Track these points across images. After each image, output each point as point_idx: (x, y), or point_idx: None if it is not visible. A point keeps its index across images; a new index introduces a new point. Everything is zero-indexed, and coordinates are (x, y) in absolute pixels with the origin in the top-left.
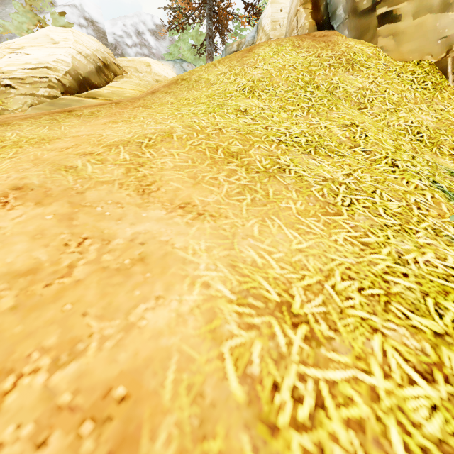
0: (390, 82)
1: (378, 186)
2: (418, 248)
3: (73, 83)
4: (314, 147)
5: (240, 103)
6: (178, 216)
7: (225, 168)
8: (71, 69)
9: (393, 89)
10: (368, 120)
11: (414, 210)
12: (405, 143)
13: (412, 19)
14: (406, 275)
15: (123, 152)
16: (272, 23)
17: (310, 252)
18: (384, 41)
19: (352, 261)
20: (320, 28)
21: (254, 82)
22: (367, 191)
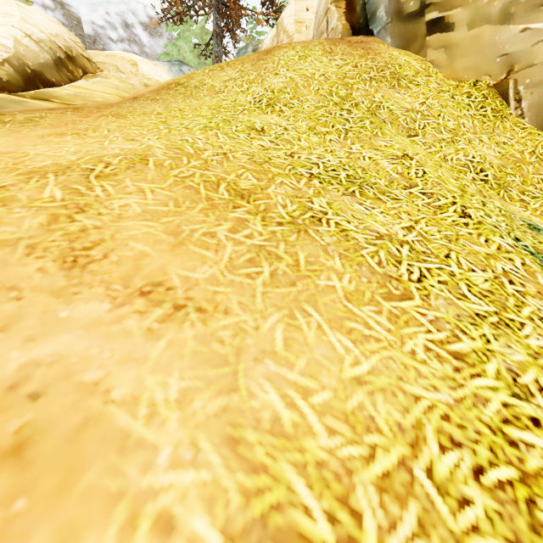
0: (444, 105)
1: (451, 247)
2: (535, 358)
3: (15, 77)
4: (358, 185)
5: (254, 119)
6: (134, 313)
7: (229, 216)
8: (12, 56)
9: (448, 114)
10: (422, 152)
11: (506, 285)
12: (469, 184)
13: (467, 30)
14: (537, 423)
15: (51, 185)
16: (295, 24)
17: (376, 383)
18: (434, 54)
19: (448, 398)
20: (355, 33)
21: (274, 93)
22: (439, 255)
